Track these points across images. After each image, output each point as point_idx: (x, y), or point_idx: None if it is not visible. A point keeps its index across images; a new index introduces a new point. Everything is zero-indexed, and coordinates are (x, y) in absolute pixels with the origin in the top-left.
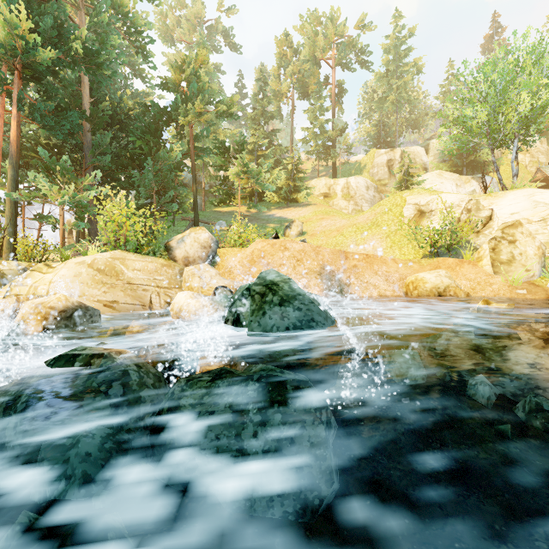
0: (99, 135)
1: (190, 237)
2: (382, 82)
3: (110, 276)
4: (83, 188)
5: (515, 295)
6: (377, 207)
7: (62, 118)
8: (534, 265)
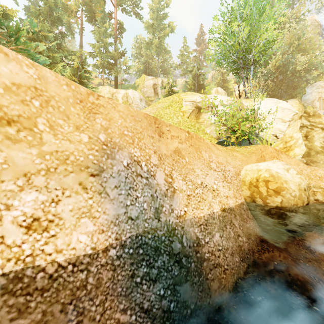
0: None
1: None
2: (149, 30)
3: None
4: None
5: None
6: (157, 103)
7: None
8: None
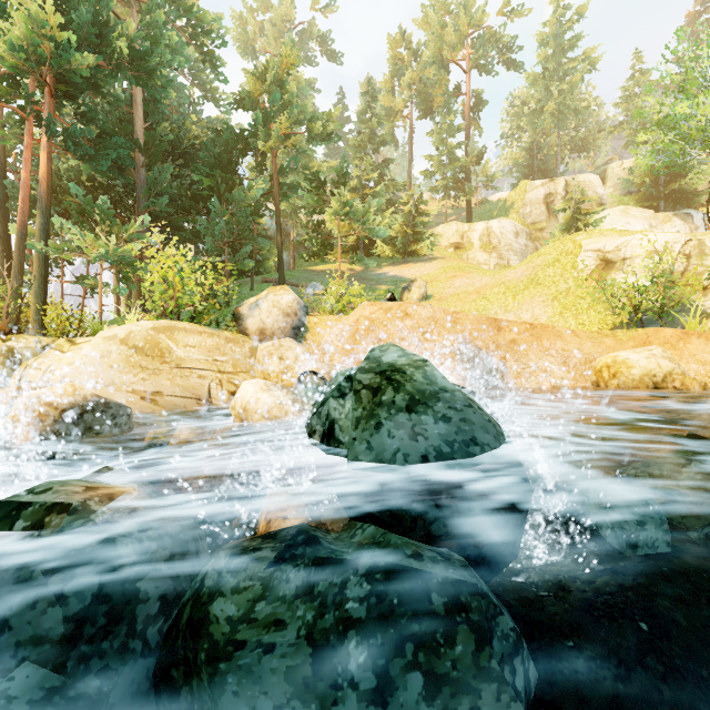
0: (154, 171)
1: (268, 300)
2: (537, 87)
3: (151, 357)
4: (129, 237)
5: None
6: (535, 257)
7: (104, 147)
8: None
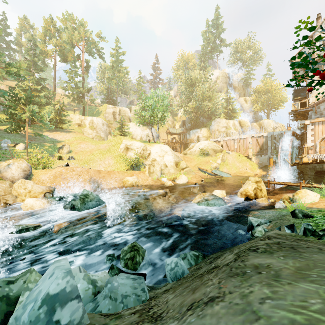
0: None
1: (15, 165)
2: (110, 71)
3: None
4: None
5: (153, 183)
6: (109, 141)
7: None
8: (159, 173)
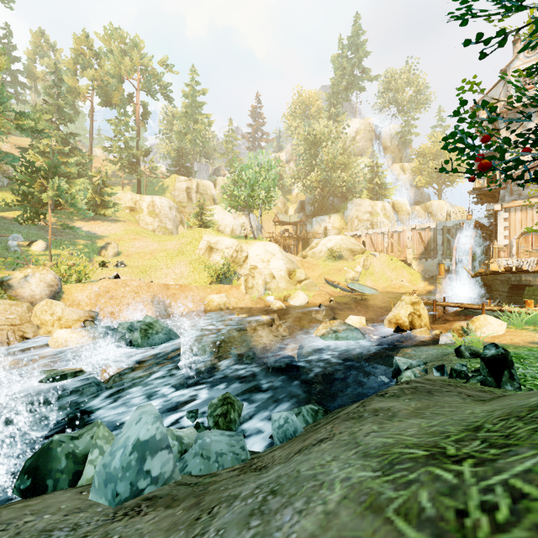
0: None
1: (36, 277)
2: (182, 121)
3: None
4: None
5: (253, 305)
6: (182, 237)
7: None
8: (261, 289)
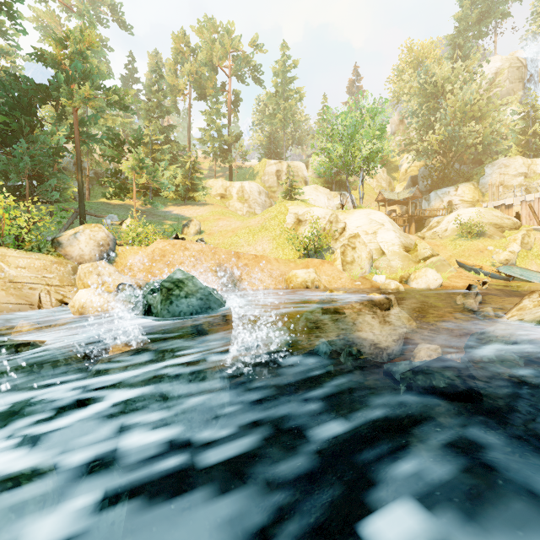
0: None
1: (85, 234)
2: (272, 101)
3: None
4: None
5: (354, 286)
6: (266, 212)
7: None
8: (366, 265)
